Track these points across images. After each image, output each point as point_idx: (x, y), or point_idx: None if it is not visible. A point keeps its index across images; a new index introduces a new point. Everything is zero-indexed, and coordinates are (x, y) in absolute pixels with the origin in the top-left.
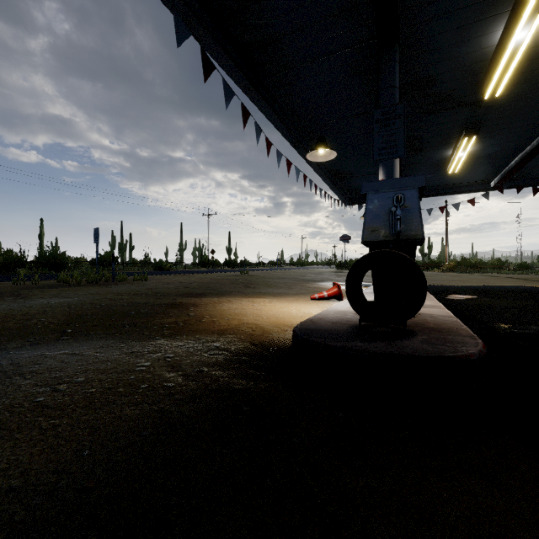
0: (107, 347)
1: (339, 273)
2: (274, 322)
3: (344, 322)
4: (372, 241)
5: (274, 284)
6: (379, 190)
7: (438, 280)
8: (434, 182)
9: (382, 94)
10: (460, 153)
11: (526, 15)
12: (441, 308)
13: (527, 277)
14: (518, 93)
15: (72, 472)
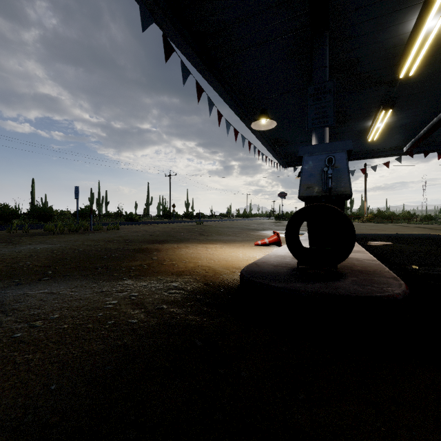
0: (81, 287)
1: (278, 223)
2: (224, 264)
3: (284, 265)
4: (307, 196)
5: (224, 232)
6: (313, 153)
7: (359, 229)
8: (356, 148)
9: (315, 73)
10: (378, 124)
11: (437, 6)
12: (365, 253)
13: (432, 227)
14: (427, 73)
15: (39, 406)
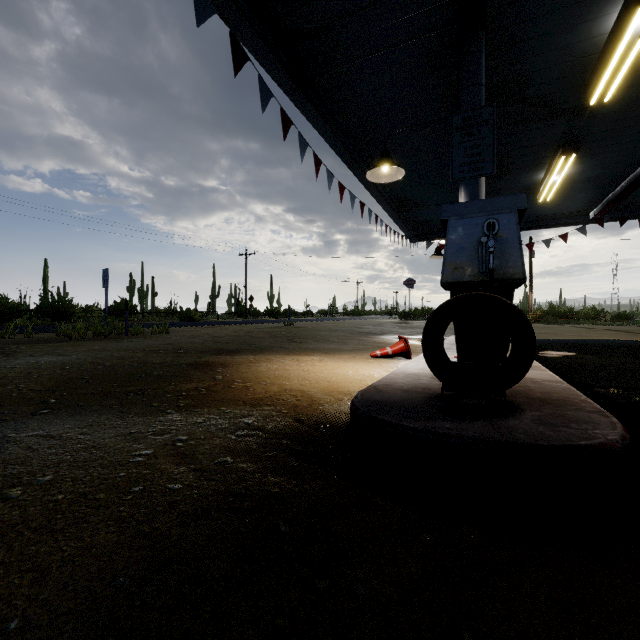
0: (98, 425)
1: (403, 324)
2: (325, 387)
3: (420, 389)
4: (455, 282)
5: (324, 337)
6: (464, 215)
7: None
8: None
9: (464, 94)
10: (554, 177)
11: None
12: (542, 370)
13: (629, 329)
14: (631, 99)
15: None
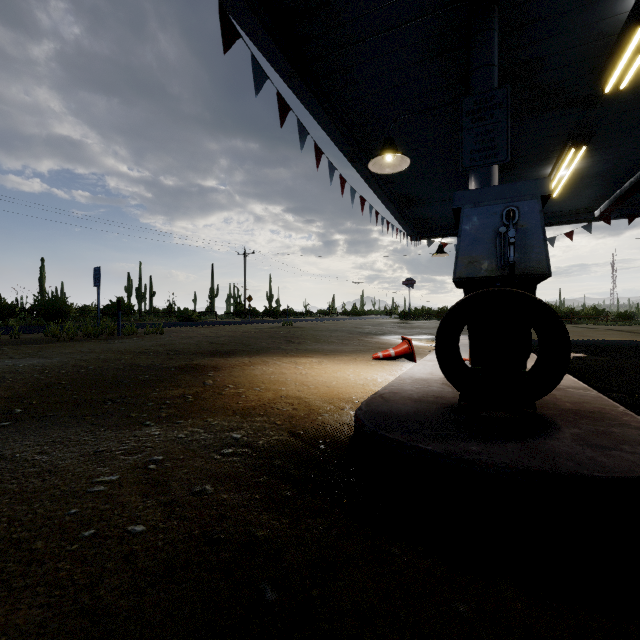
0: (61, 442)
1: (404, 324)
2: (324, 393)
3: (432, 399)
4: (470, 277)
5: (324, 338)
6: (480, 202)
7: None
8: None
9: (475, 76)
10: (562, 171)
11: None
12: None
13: (633, 329)
14: None
15: None
